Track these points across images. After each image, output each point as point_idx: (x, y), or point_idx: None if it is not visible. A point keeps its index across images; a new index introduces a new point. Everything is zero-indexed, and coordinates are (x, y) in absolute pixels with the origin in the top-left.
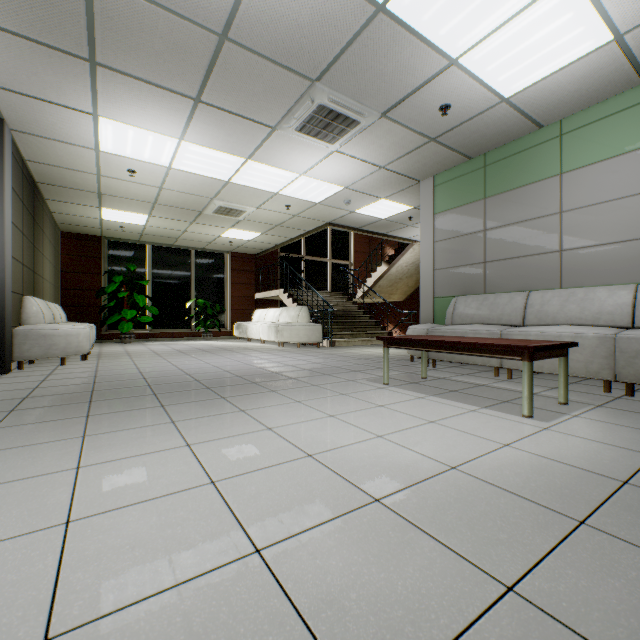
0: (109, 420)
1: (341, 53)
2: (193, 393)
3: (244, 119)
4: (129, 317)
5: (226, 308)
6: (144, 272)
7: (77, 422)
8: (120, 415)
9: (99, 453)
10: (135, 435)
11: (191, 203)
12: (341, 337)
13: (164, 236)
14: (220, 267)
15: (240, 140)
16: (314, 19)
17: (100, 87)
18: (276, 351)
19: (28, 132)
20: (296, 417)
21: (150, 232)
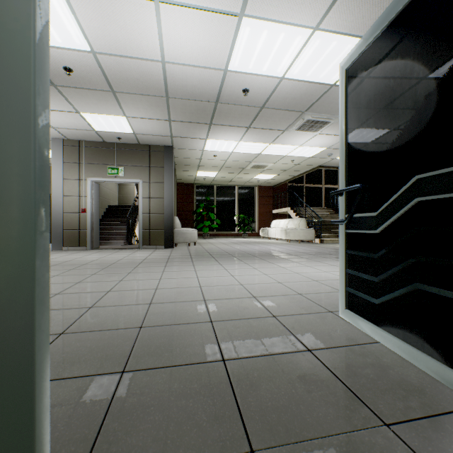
0: (224, 262)
1: (316, 101)
2: (249, 257)
3: (269, 130)
4: (207, 225)
5: (255, 219)
6: (212, 200)
7: (215, 261)
8: (227, 261)
9: (229, 267)
10: (236, 265)
11: (239, 165)
12: (328, 237)
13: (223, 181)
14: (251, 195)
15: (267, 137)
16: (302, 95)
17: (211, 130)
18: (285, 244)
19: (179, 148)
20: (293, 265)
21: (216, 179)
